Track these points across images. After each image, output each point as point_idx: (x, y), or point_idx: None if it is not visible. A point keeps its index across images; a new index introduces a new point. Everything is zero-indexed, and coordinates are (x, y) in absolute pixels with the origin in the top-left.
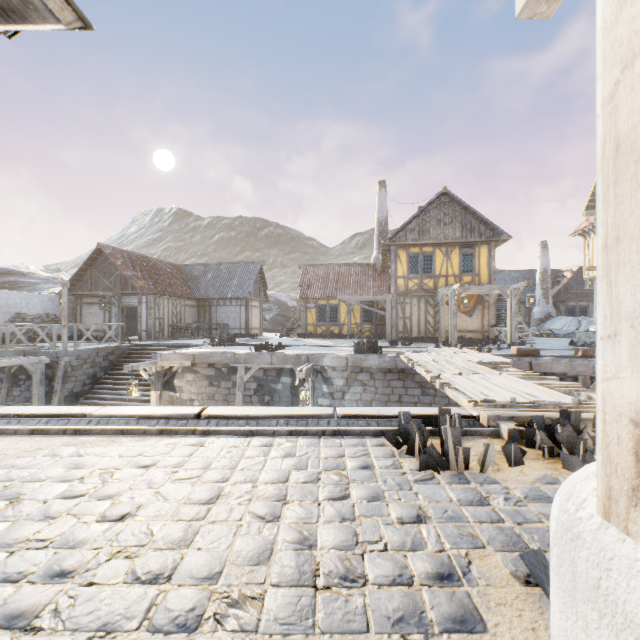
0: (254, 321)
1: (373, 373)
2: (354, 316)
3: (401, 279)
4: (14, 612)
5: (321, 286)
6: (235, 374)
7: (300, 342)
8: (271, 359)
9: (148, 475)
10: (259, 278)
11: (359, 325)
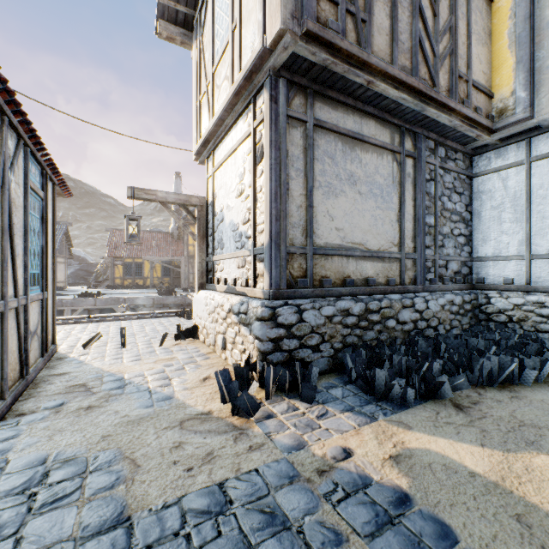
0: (59, 275)
1: (171, 307)
2: (156, 271)
3: (192, 246)
4: (88, 339)
5: (128, 247)
6: (62, 315)
7: (111, 292)
8: (95, 302)
9: (88, 329)
10: (64, 237)
11: (160, 278)
